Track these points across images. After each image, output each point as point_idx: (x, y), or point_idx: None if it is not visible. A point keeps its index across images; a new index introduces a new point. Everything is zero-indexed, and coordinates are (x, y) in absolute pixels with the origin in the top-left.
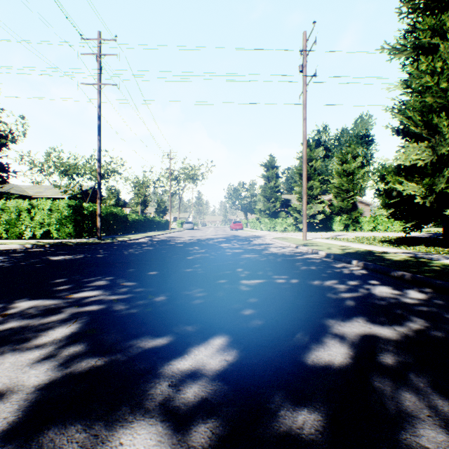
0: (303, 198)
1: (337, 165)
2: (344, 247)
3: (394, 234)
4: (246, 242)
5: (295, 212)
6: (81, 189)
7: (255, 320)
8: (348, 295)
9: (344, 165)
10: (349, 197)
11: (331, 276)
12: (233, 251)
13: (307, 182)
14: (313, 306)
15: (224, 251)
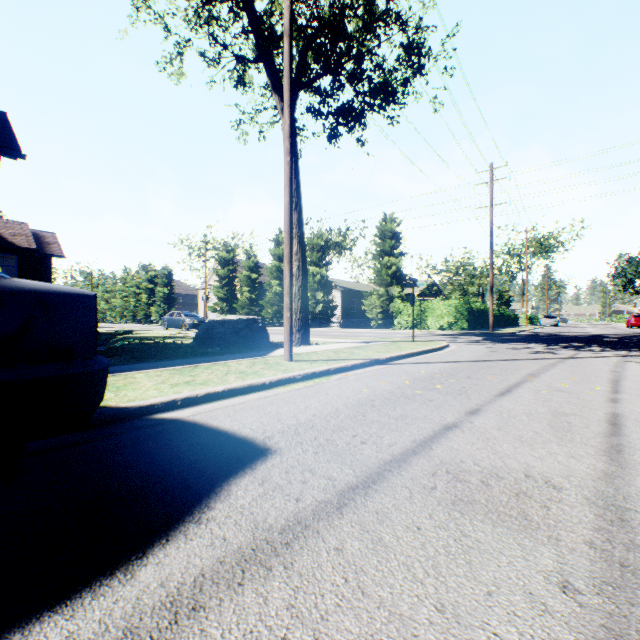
0: None
1: None
2: None
3: None
4: None
5: None
6: (436, 286)
7: None
8: None
9: None
10: None
11: None
12: None
13: None
14: None
15: (638, 340)
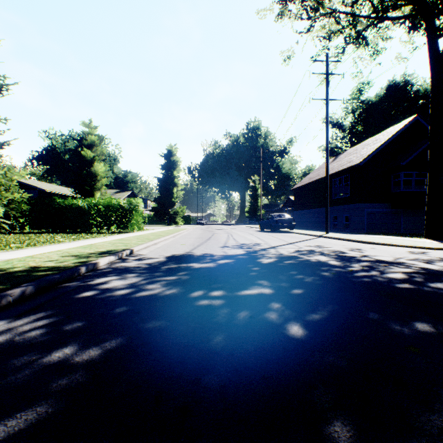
0: None
1: None
2: None
3: None
4: None
5: None
6: None
7: (251, 266)
8: (171, 277)
9: None
10: None
11: (115, 305)
12: None
13: None
14: (213, 270)
15: None
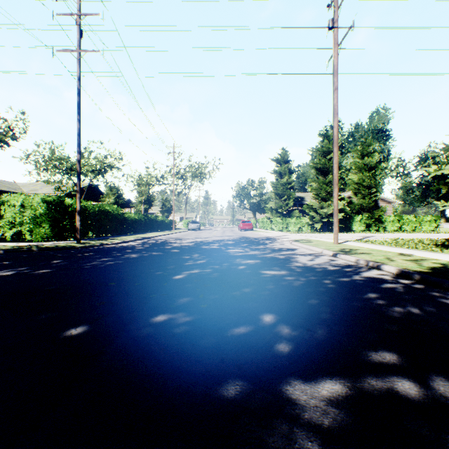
0: (334, 191)
1: (357, 159)
2: (407, 256)
3: (431, 236)
4: (261, 246)
5: (310, 210)
6: (75, 185)
7: None
8: None
9: (365, 158)
10: (371, 194)
11: None
12: (246, 262)
13: (325, 177)
14: None
15: (233, 262)
